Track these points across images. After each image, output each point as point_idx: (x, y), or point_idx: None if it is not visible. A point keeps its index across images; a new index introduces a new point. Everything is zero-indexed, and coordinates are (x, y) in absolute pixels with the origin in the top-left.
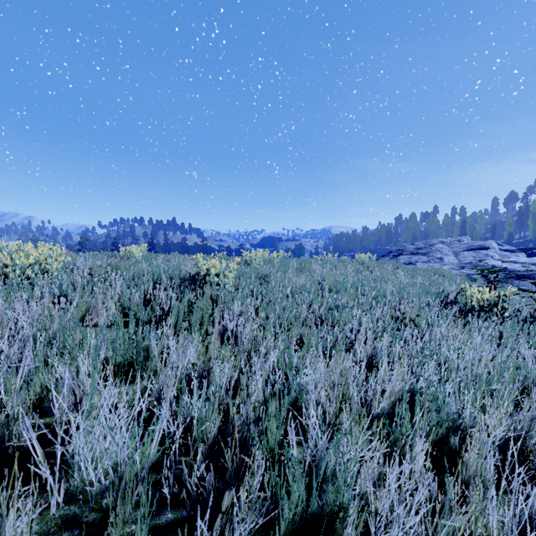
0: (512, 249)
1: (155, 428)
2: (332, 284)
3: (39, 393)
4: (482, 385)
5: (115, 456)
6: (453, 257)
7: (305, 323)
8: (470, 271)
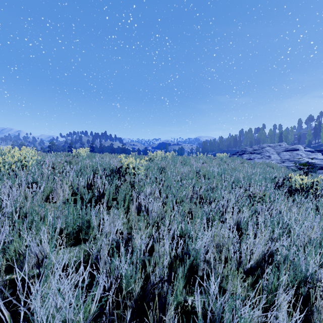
0: (312, 150)
1: (94, 290)
2: (204, 173)
3: (13, 255)
4: (316, 246)
5: (64, 313)
6: (277, 155)
7: (191, 200)
8: (288, 164)
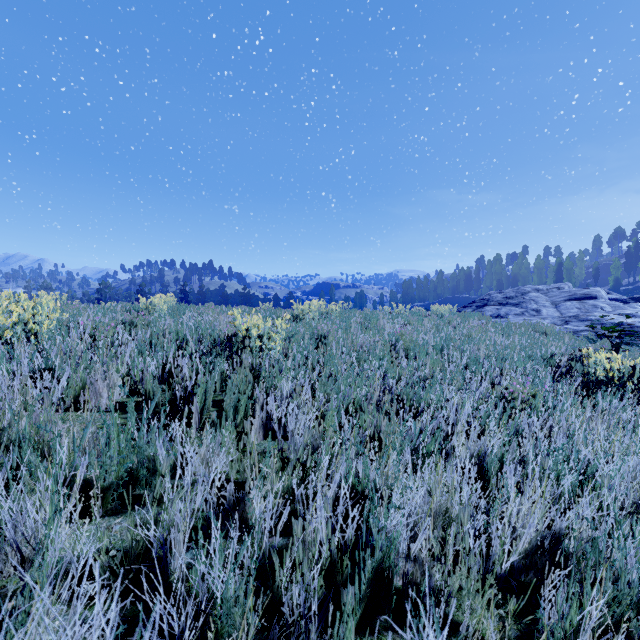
0: (624, 299)
1: None
2: (407, 345)
3: None
4: None
5: None
6: (553, 309)
7: (379, 407)
8: (576, 327)
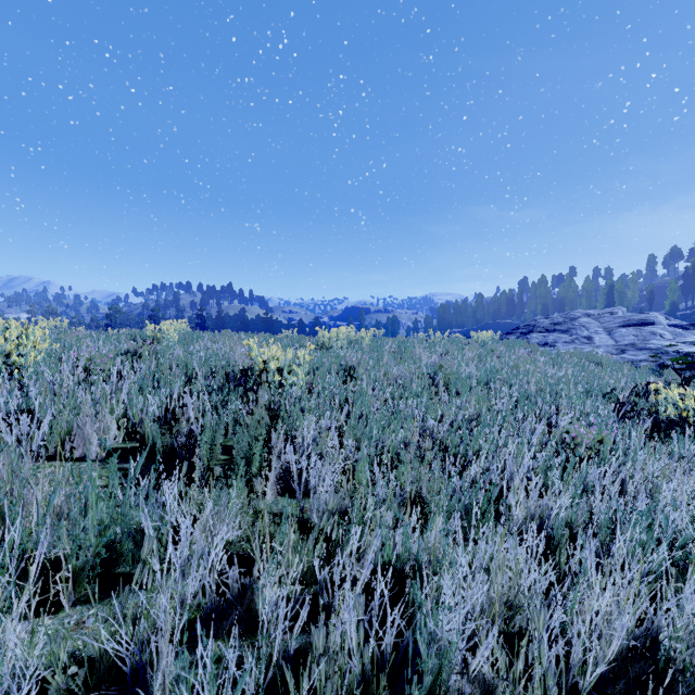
0: (683, 325)
1: None
2: (447, 378)
3: None
4: None
5: None
6: (606, 336)
7: (419, 455)
8: (634, 357)
